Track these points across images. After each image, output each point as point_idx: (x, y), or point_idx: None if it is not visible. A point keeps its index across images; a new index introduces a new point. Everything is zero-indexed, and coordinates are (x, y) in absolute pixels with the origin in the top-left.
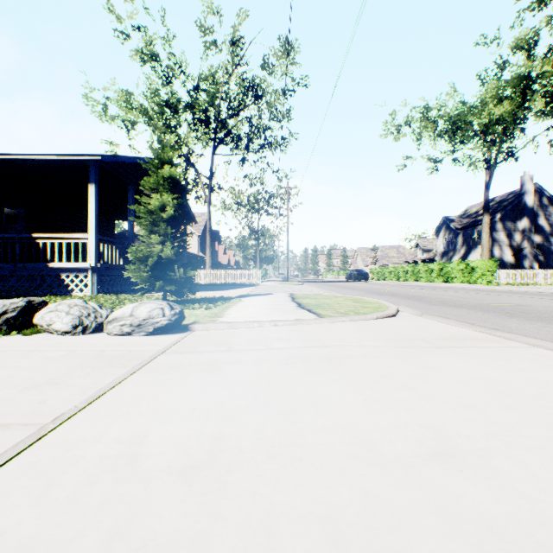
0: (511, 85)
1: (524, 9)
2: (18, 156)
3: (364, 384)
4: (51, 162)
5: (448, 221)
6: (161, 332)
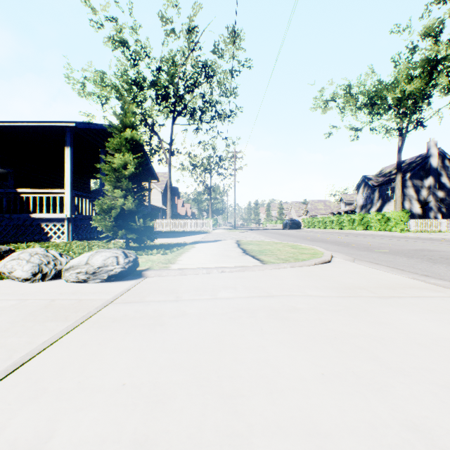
0: (421, 65)
1: (431, 3)
2: (4, 123)
3: (317, 348)
4: (33, 128)
5: (367, 179)
6: (115, 279)
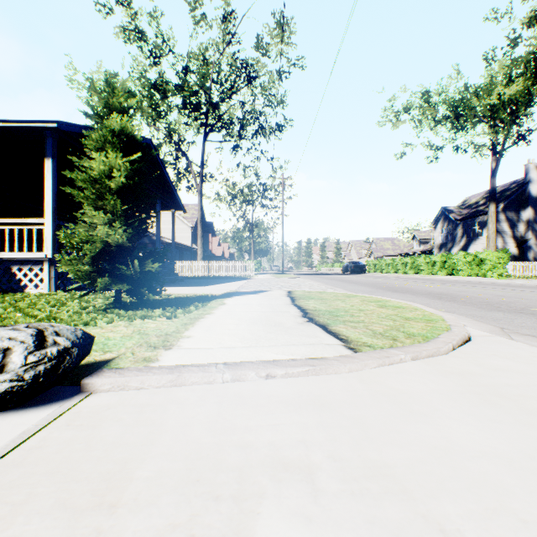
0: (527, 60)
1: None
2: None
3: None
4: None
5: (447, 212)
6: None
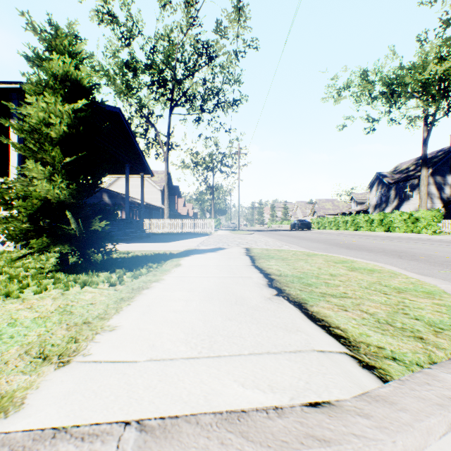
0: None
1: None
2: None
3: None
4: None
5: (381, 177)
6: None
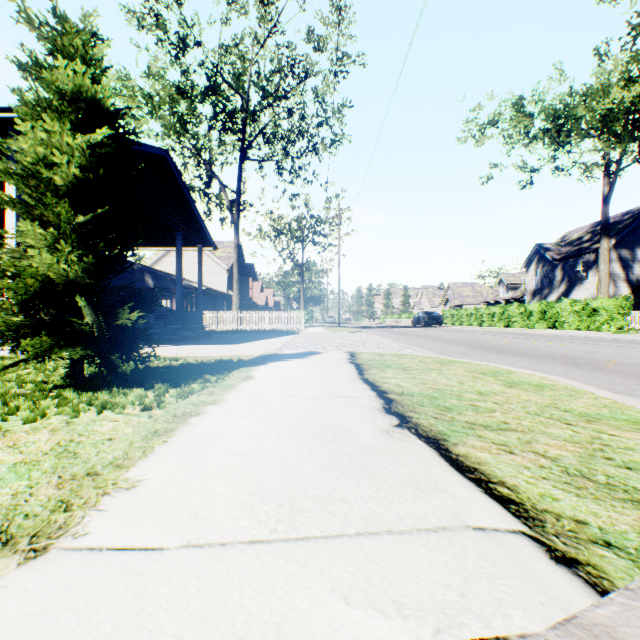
0: None
1: None
2: None
3: None
4: None
5: (543, 250)
6: None
